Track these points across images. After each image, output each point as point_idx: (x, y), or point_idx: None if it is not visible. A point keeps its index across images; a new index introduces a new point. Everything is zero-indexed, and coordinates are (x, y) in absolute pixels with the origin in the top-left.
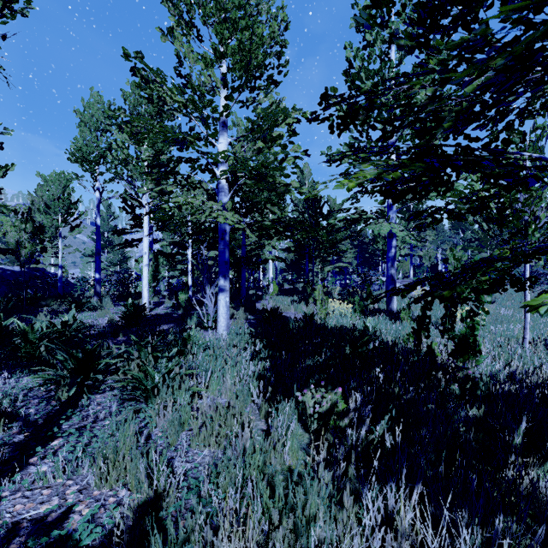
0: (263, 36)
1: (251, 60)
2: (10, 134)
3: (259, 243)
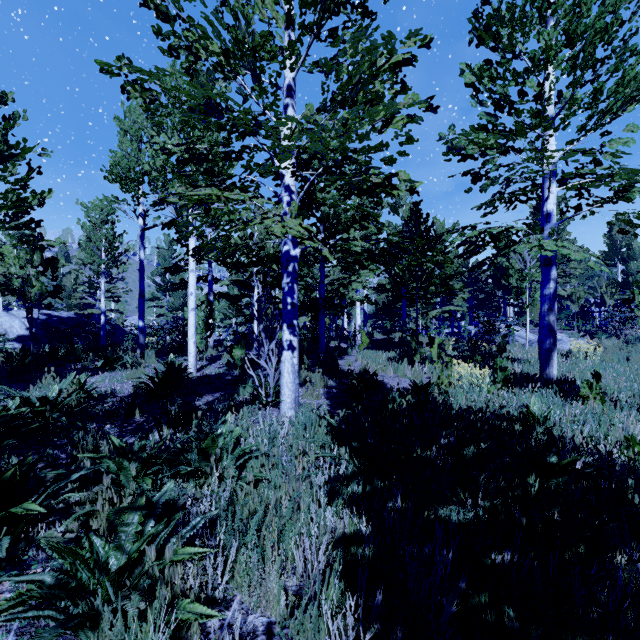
0: None
1: None
2: (49, 156)
3: (344, 279)
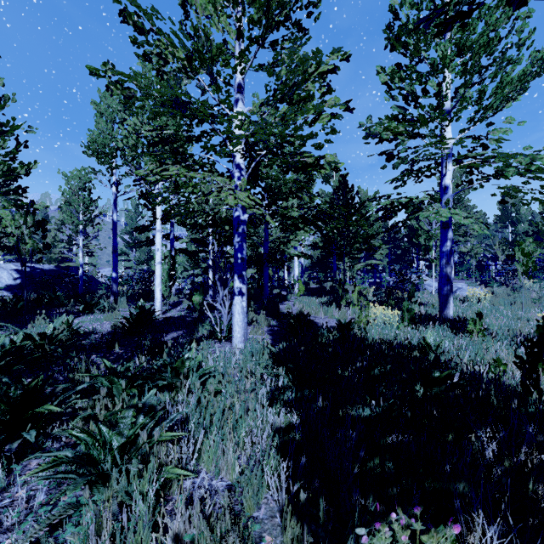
0: None
1: None
2: (34, 133)
3: (284, 238)
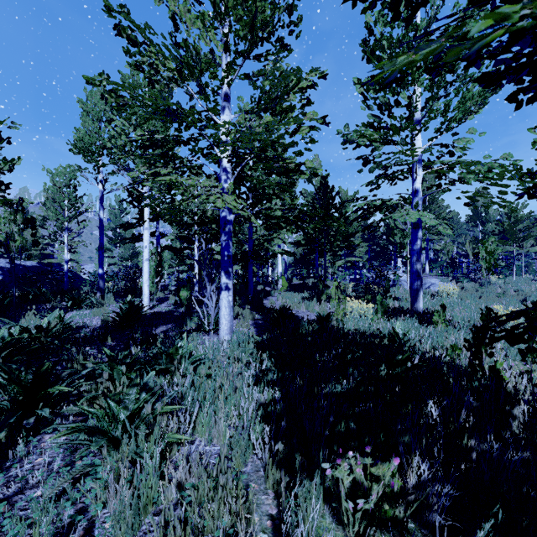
0: None
1: (256, 13)
2: (18, 129)
3: (268, 236)
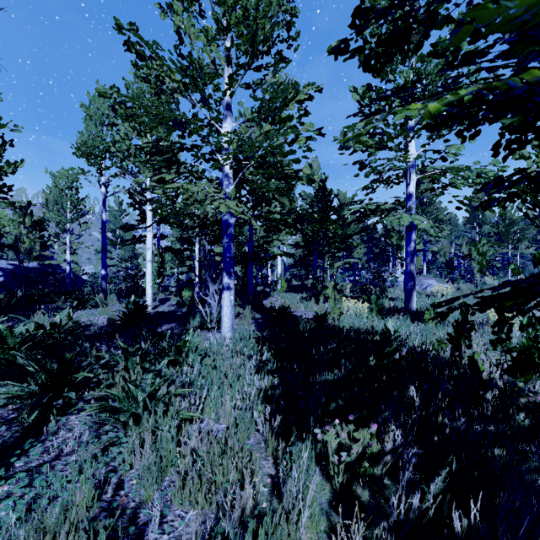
0: (270, 3)
1: (257, 30)
2: (20, 131)
3: (267, 238)
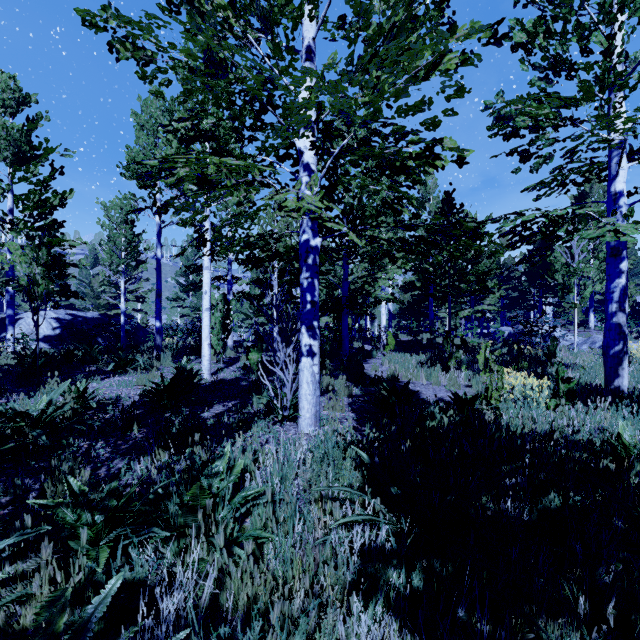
0: None
1: None
2: (71, 156)
3: (369, 276)
